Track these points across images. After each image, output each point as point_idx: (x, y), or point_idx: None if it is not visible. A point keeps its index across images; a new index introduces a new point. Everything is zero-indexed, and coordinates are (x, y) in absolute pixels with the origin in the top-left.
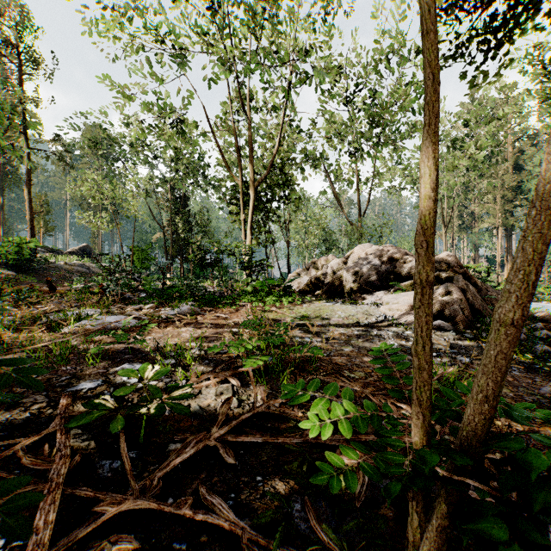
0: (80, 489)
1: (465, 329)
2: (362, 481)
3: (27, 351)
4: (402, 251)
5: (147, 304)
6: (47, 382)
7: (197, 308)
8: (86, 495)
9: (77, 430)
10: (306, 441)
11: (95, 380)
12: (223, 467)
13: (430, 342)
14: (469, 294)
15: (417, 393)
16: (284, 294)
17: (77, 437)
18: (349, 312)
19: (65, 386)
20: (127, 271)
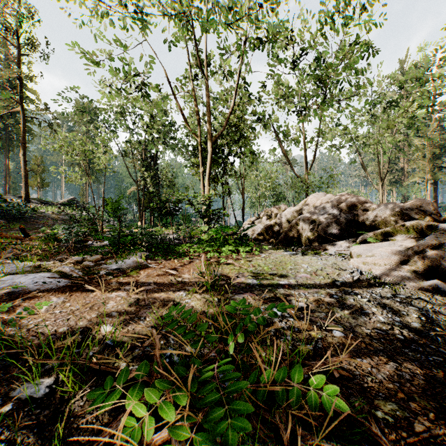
0: None
1: None
2: None
3: None
4: (361, 199)
5: (97, 254)
6: None
7: (145, 261)
8: None
9: None
10: None
11: None
12: None
13: None
14: None
15: None
16: (240, 242)
17: None
18: (315, 266)
19: None
20: (93, 219)
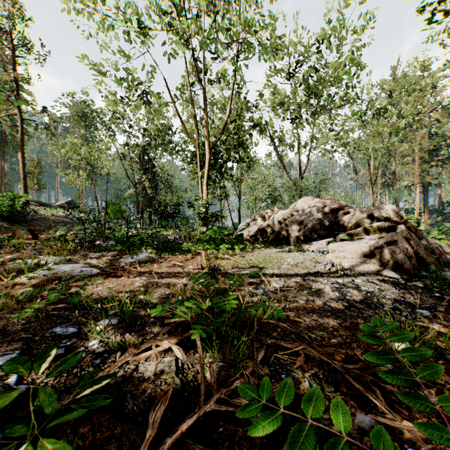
0: None
1: (413, 277)
2: None
3: None
4: (342, 203)
5: (111, 251)
6: None
7: (155, 256)
8: None
9: None
10: None
11: (10, 352)
12: None
13: None
14: (413, 242)
15: None
16: (236, 241)
17: None
18: (297, 260)
19: None
20: (99, 221)
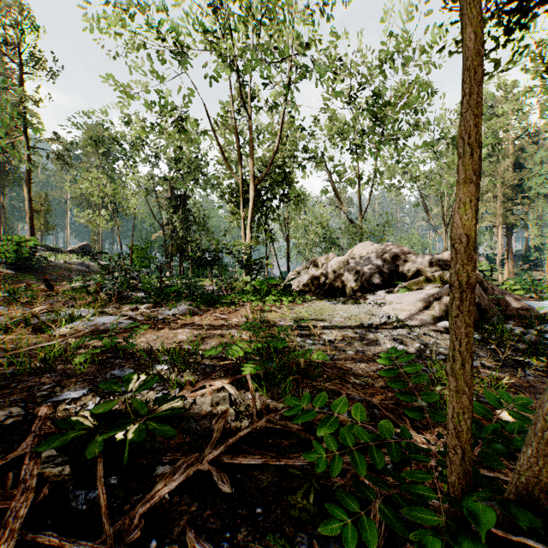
0: (44, 533)
1: None
2: (379, 517)
3: (9, 357)
4: (404, 250)
5: (144, 303)
6: (28, 391)
7: (195, 308)
8: (50, 541)
9: (51, 452)
10: (311, 463)
11: (80, 388)
12: (217, 496)
13: (471, 359)
14: (476, 293)
15: (455, 423)
16: (284, 293)
17: (50, 461)
18: (351, 312)
19: (46, 396)
20: (126, 270)
